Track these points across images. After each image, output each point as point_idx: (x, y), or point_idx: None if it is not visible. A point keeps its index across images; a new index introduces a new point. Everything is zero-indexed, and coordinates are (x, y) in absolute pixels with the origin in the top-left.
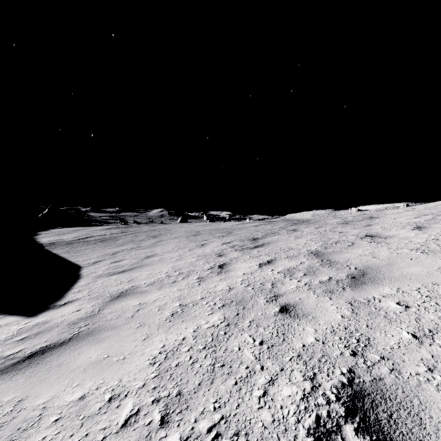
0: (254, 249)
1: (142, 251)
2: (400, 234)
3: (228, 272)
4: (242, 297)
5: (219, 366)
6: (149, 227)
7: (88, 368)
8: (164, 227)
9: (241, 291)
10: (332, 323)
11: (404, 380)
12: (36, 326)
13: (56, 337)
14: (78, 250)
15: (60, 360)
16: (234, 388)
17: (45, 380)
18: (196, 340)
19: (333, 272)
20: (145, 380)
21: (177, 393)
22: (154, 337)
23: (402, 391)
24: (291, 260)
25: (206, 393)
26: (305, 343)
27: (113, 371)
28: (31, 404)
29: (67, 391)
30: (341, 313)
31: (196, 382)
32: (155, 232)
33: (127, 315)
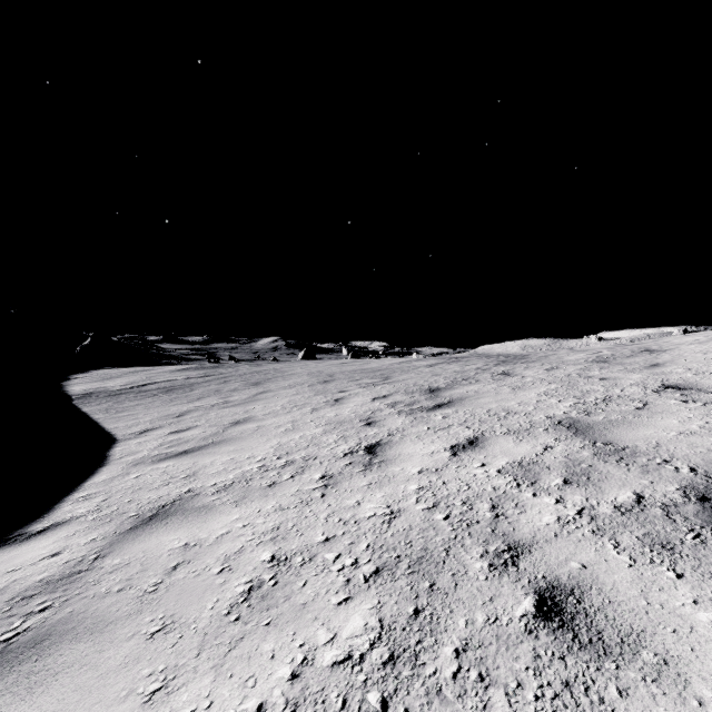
0: (435, 410)
1: (229, 410)
2: None
3: (386, 465)
4: (422, 544)
5: None
6: (250, 368)
7: None
8: (275, 368)
9: (419, 523)
10: None
11: None
12: None
13: None
14: (124, 407)
15: None
16: None
17: None
18: None
19: (637, 478)
20: None
21: None
22: (178, 691)
23: None
24: (519, 441)
25: None
26: None
27: None
28: None
29: None
30: None
31: None
32: (258, 376)
33: (147, 581)
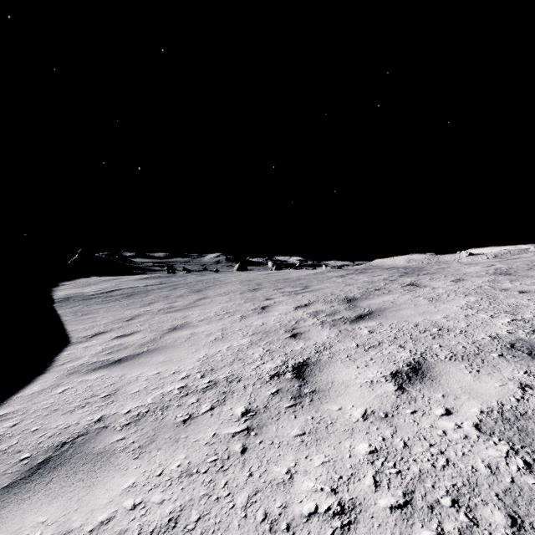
0: (358, 322)
1: (171, 315)
2: None
3: (319, 399)
4: None
5: None
6: (195, 277)
7: None
8: (215, 277)
9: None
10: None
11: None
12: None
13: None
14: (89, 310)
15: None
16: None
17: None
18: None
19: None
20: None
21: None
22: None
23: None
24: (477, 371)
25: None
26: None
27: None
28: None
29: None
30: None
31: None
32: (201, 284)
33: None
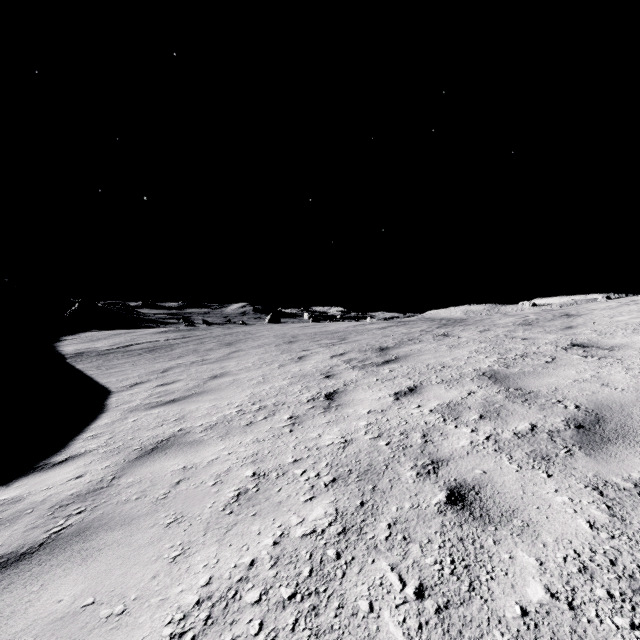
0: (383, 365)
1: (207, 367)
2: (635, 343)
3: (342, 408)
4: (368, 462)
5: None
6: (222, 330)
7: (43, 635)
8: (244, 330)
9: (366, 448)
10: (574, 543)
11: None
12: None
13: (20, 537)
14: (113, 364)
15: None
16: None
17: None
18: (277, 571)
19: (535, 414)
20: None
21: None
22: (193, 555)
23: None
24: (449, 388)
25: None
26: (526, 603)
27: None
28: None
29: None
30: (586, 516)
31: None
32: (230, 337)
33: (158, 492)
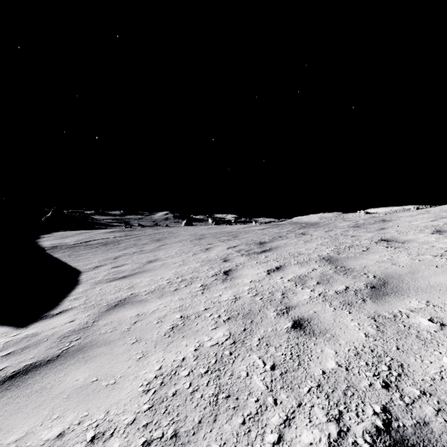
0: (261, 253)
1: (144, 255)
2: (418, 238)
3: (234, 279)
4: (249, 308)
5: (223, 397)
6: (153, 230)
7: (73, 394)
8: (168, 230)
9: (248, 301)
10: (355, 343)
11: None
12: (24, 339)
13: (44, 353)
14: (79, 254)
15: (43, 383)
16: (242, 429)
17: (22, 409)
18: (198, 362)
19: (349, 281)
20: (135, 414)
21: (172, 434)
22: (150, 357)
23: None
24: (301, 267)
25: (207, 434)
26: (325, 369)
27: (100, 399)
28: (1, 441)
29: (45, 425)
30: (364, 331)
31: (195, 418)
32: (159, 235)
33: (123, 328)
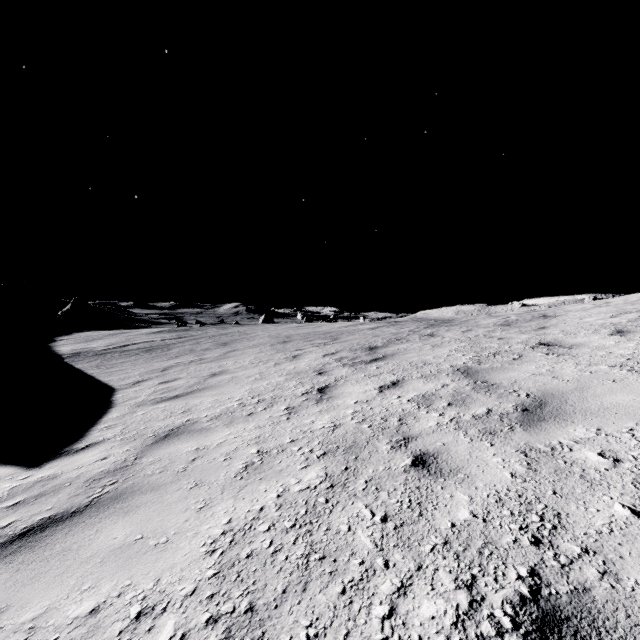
0: (371, 363)
1: (205, 365)
2: (591, 342)
3: (332, 399)
4: (353, 440)
5: (316, 558)
6: (217, 330)
7: (109, 557)
8: (239, 330)
9: (352, 430)
10: (497, 486)
11: (627, 592)
12: (38, 484)
13: (66, 502)
14: (112, 364)
15: (67, 543)
16: (341, 600)
17: (39, 578)
18: (281, 512)
19: (493, 401)
20: (196, 582)
21: (247, 608)
22: (215, 506)
23: (625, 615)
24: (427, 382)
25: (294, 608)
26: (455, 521)
27: (147, 563)
28: (12, 620)
29: (72, 599)
30: (510, 470)
31: (278, 586)
32: (226, 337)
33: (177, 467)
